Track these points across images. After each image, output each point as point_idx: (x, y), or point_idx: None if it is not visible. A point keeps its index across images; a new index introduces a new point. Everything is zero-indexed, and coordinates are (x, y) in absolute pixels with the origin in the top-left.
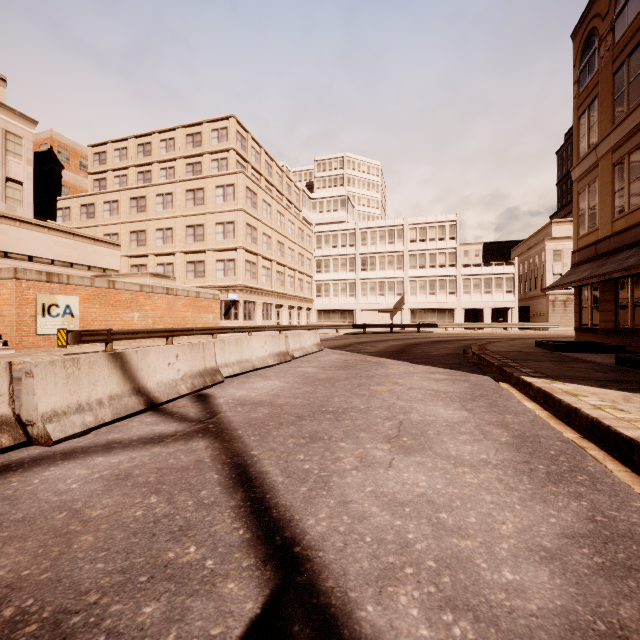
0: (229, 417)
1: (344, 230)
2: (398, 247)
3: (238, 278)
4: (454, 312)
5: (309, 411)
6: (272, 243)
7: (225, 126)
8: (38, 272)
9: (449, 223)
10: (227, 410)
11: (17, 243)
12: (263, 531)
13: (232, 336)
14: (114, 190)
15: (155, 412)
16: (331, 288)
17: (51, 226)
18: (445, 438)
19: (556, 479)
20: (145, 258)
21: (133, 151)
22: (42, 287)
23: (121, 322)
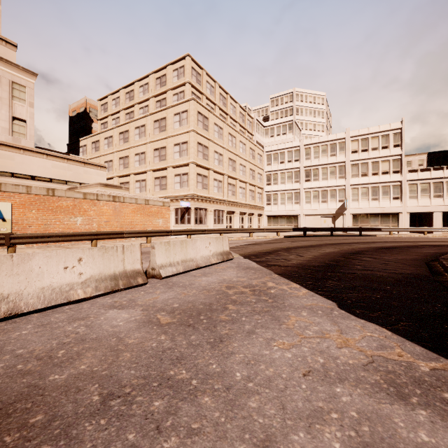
0: None
1: (290, 148)
2: (340, 158)
3: (190, 189)
4: (399, 216)
5: None
6: (223, 160)
7: (182, 65)
8: None
9: (393, 131)
10: None
11: (22, 166)
12: None
13: (180, 238)
14: (110, 128)
15: None
16: (279, 197)
17: (49, 153)
18: None
19: None
20: (128, 177)
21: (123, 98)
22: None
23: (62, 226)
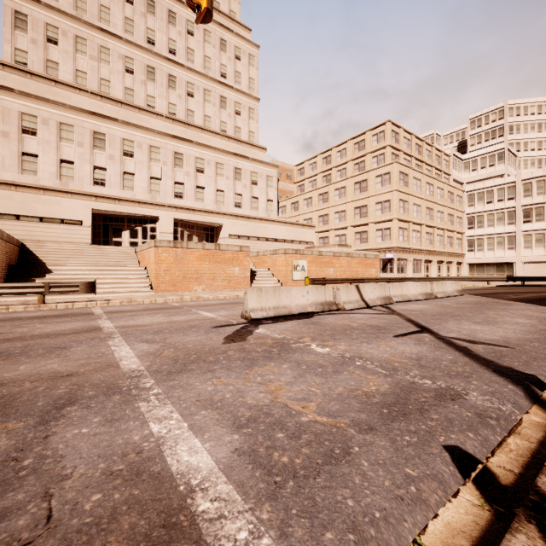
0: (401, 312)
1: (501, 185)
2: None
3: (393, 242)
4: None
5: (439, 314)
6: (421, 210)
7: (382, 130)
8: (292, 249)
9: None
10: (399, 311)
11: (271, 233)
12: (418, 326)
13: None
14: (309, 191)
15: (369, 309)
16: (485, 242)
17: (284, 221)
18: (505, 324)
19: (543, 334)
20: (327, 232)
21: (320, 163)
22: (293, 257)
23: (324, 274)
